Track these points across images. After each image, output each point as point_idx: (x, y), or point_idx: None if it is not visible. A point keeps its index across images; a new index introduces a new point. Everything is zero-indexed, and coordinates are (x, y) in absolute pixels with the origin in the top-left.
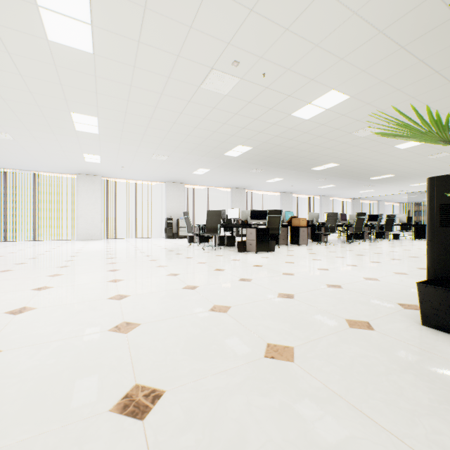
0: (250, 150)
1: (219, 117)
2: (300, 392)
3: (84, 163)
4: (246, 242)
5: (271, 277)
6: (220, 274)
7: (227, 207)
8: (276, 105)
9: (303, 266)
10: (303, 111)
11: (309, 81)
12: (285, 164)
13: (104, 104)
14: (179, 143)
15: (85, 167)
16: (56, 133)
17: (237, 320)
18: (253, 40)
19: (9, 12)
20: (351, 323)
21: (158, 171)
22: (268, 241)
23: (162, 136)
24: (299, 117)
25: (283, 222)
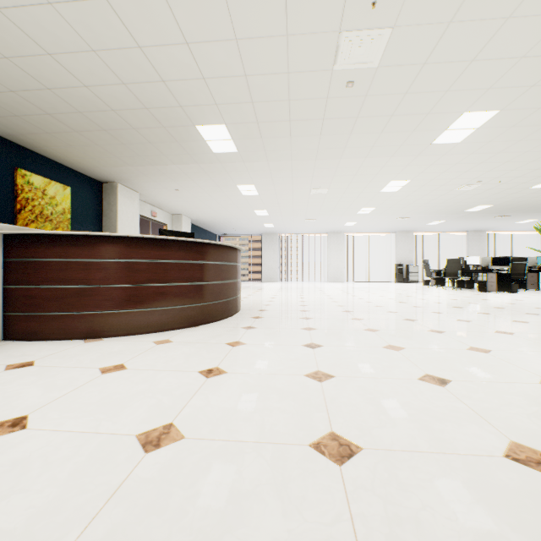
0: (491, 206)
1: (463, 197)
2: (502, 310)
3: (340, 227)
4: (486, 284)
5: (504, 300)
6: (468, 298)
7: (461, 252)
8: (513, 187)
9: (536, 299)
10: (540, 185)
11: (538, 177)
12: (536, 210)
13: (385, 203)
14: (424, 211)
15: (338, 229)
16: (342, 216)
17: (481, 305)
18: (490, 175)
19: (371, 190)
20: (536, 308)
21: (394, 226)
22: (509, 284)
23: (412, 209)
24: (538, 188)
25: (531, 268)
